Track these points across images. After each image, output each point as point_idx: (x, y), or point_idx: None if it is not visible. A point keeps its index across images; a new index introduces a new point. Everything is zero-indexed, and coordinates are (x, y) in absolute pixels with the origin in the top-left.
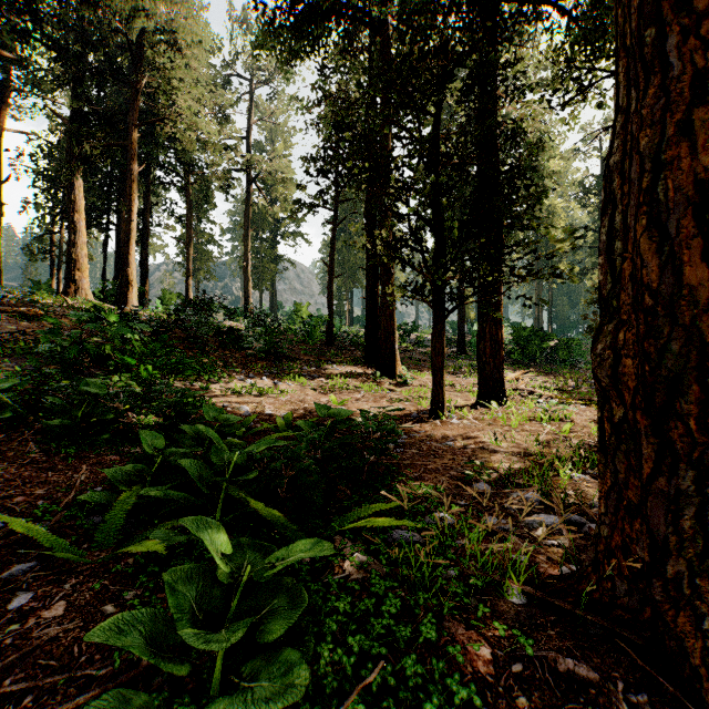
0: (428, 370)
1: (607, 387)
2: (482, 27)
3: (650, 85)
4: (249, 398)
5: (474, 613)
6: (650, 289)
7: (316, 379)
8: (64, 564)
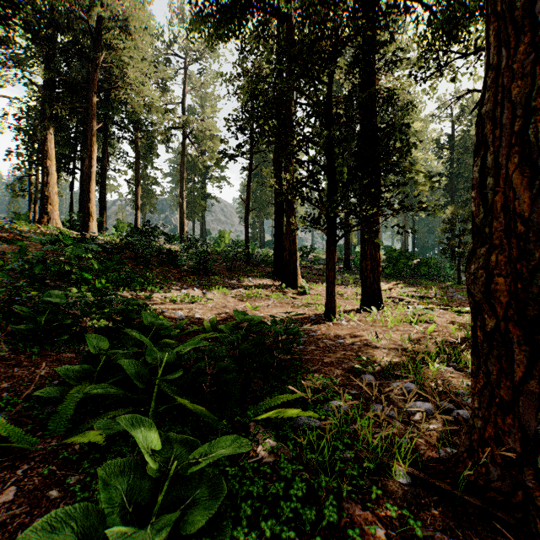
0: (322, 282)
1: (480, 301)
2: (365, 15)
3: (520, 43)
4: (183, 305)
5: (368, 493)
6: (522, 218)
7: (235, 289)
8: (20, 451)
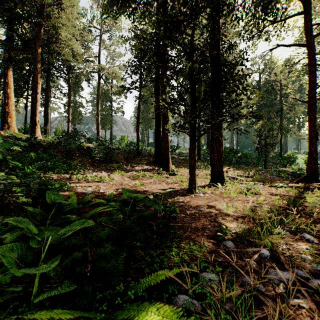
0: (184, 167)
1: None
2: None
3: None
4: (93, 183)
5: None
6: None
7: (130, 172)
8: None
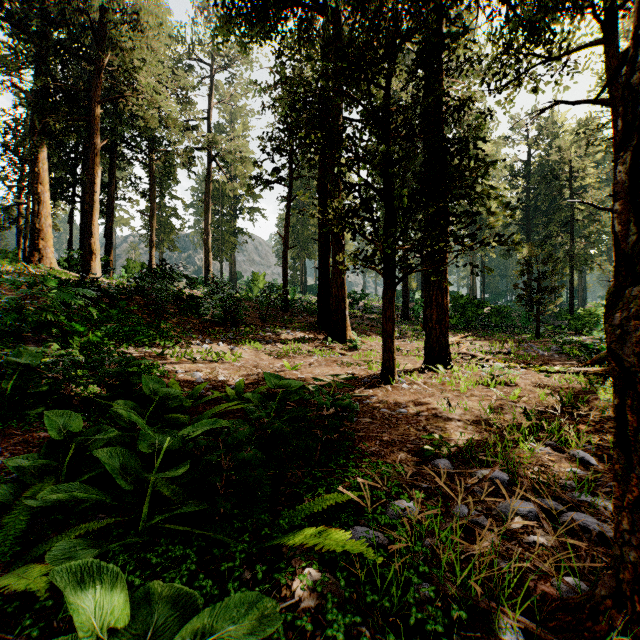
0: (375, 335)
1: (631, 367)
2: (431, 2)
3: None
4: (204, 363)
5: None
6: None
7: (271, 344)
8: None
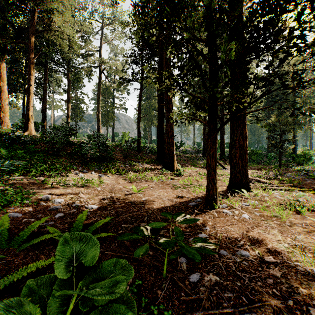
0: (190, 166)
1: None
2: None
3: None
4: (72, 189)
5: None
6: None
7: (127, 172)
8: None
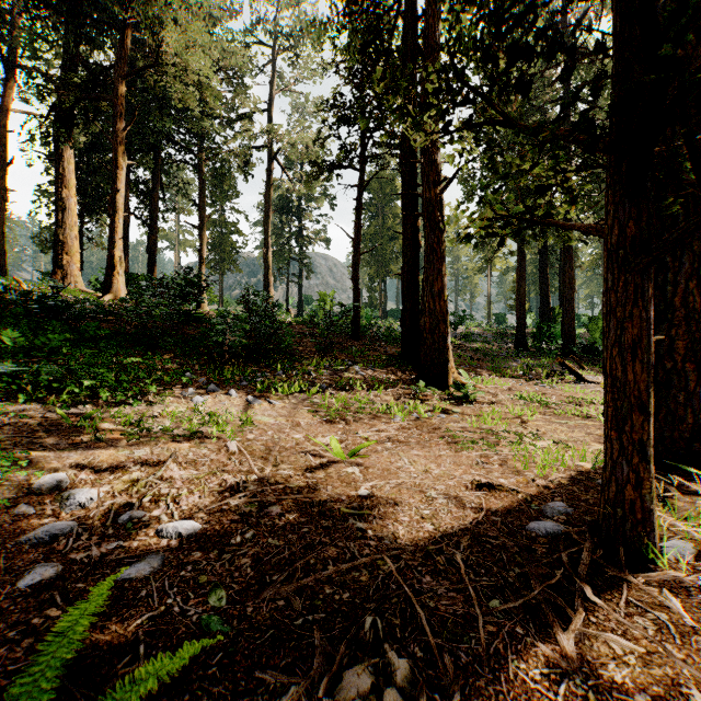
0: (488, 373)
1: None
2: None
3: None
4: (155, 446)
5: None
6: None
7: (322, 391)
8: None
